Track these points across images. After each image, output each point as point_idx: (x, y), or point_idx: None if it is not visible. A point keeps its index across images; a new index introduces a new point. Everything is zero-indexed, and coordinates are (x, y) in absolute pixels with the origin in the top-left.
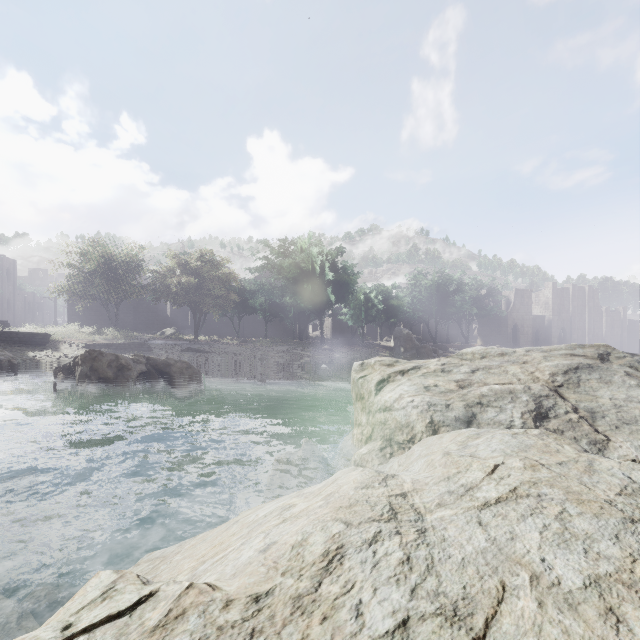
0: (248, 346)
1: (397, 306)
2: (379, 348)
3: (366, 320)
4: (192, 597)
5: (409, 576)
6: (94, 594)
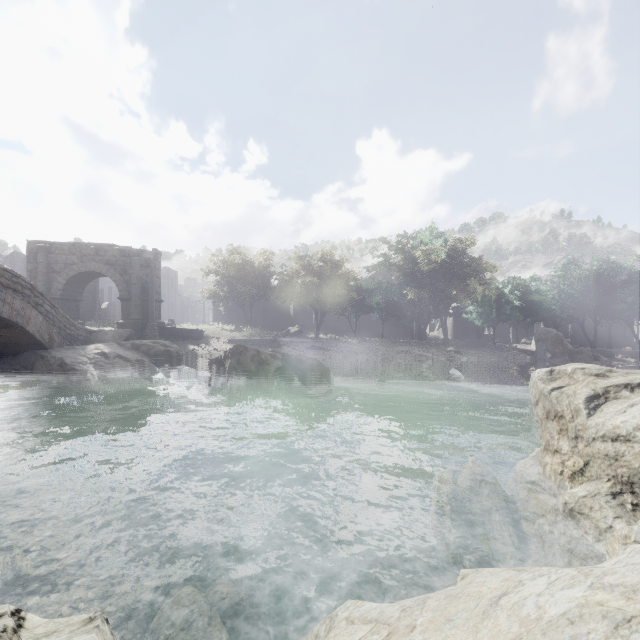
0: (367, 345)
1: (539, 302)
2: (516, 352)
3: (498, 319)
4: None
5: None
6: None
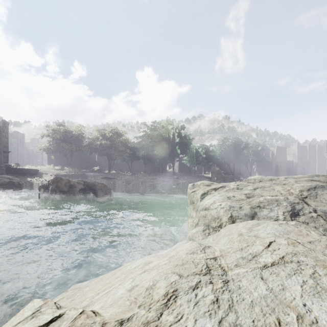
0: (135, 176)
1: (213, 156)
2: (203, 177)
3: (196, 163)
4: (82, 320)
5: (217, 312)
6: (28, 313)
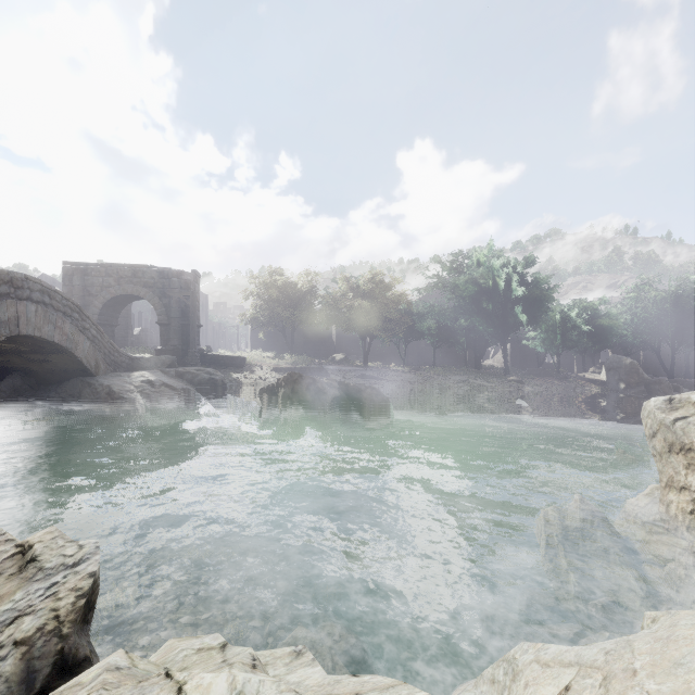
0: (421, 374)
1: (609, 327)
2: (583, 382)
3: (564, 346)
4: None
5: None
6: None
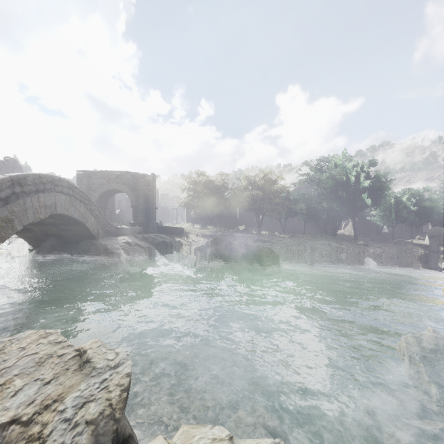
0: (297, 239)
1: (431, 208)
2: (412, 245)
3: (397, 220)
4: None
5: None
6: None
